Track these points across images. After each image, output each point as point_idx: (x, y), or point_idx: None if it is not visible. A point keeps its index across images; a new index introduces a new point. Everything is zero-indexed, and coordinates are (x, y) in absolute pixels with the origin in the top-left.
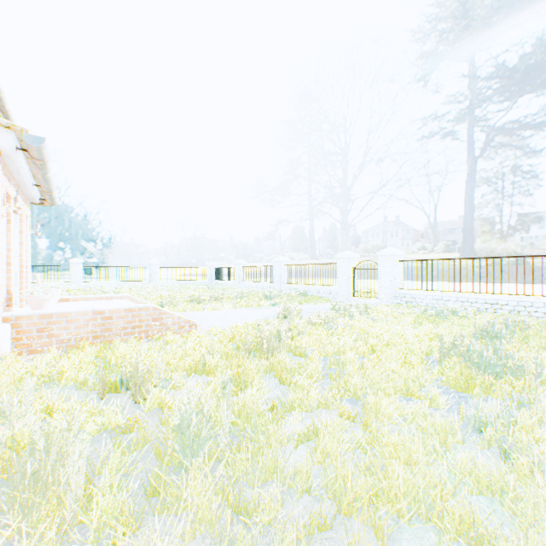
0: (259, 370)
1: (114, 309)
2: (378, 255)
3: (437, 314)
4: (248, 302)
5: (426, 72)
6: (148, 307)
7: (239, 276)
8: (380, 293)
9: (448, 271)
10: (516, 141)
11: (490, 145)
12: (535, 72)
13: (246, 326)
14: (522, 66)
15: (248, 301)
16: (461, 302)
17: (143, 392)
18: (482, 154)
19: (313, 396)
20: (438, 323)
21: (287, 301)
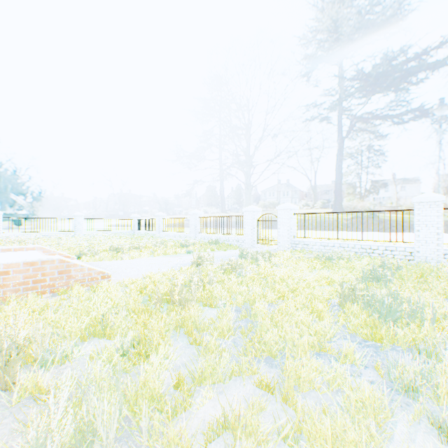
0: (168, 328)
1: (11, 263)
2: (277, 209)
3: (327, 258)
4: (166, 250)
5: (310, 68)
6: (54, 260)
7: (159, 227)
8: (279, 240)
9: (333, 222)
10: (372, 126)
11: (355, 128)
12: (385, 76)
13: (161, 275)
14: (377, 71)
15: (166, 249)
16: (343, 247)
17: (12, 375)
18: (349, 134)
19: (226, 360)
20: (329, 267)
21: (201, 249)
